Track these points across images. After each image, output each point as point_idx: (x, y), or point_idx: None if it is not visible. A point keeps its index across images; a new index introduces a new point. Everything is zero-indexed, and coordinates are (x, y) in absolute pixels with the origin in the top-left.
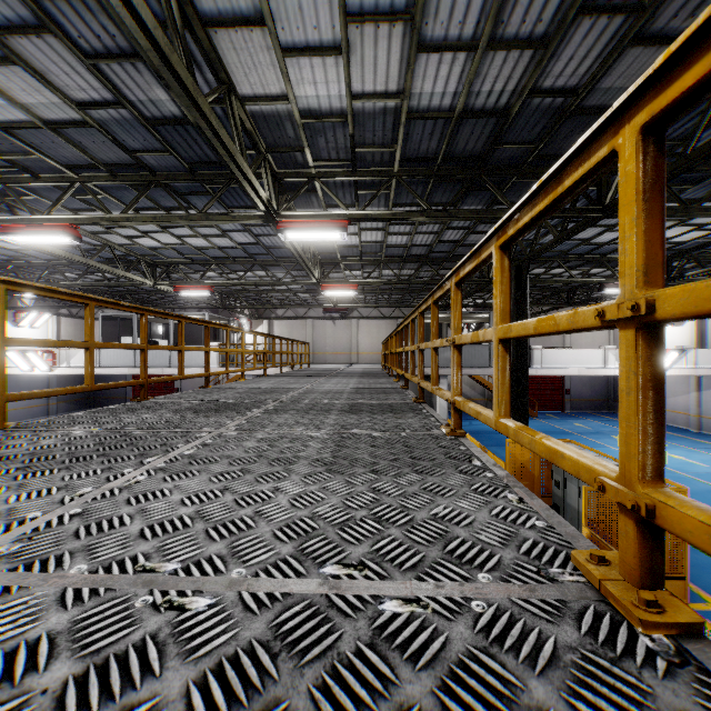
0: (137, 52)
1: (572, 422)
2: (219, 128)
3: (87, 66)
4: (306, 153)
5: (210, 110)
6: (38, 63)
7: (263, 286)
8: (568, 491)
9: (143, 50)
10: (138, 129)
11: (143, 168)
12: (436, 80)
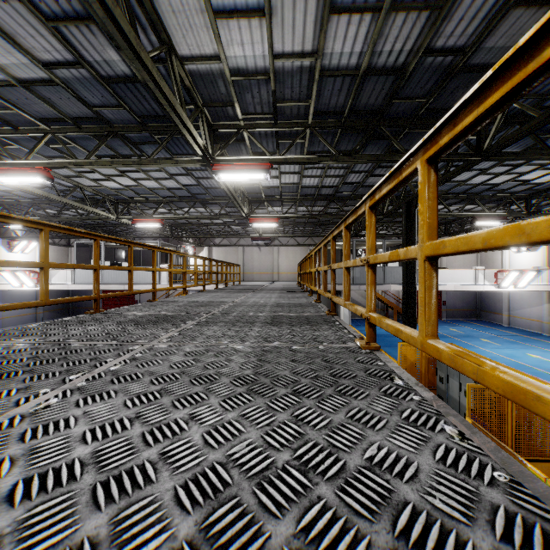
0: (90, 16)
1: (448, 328)
2: (160, 81)
3: (49, 28)
4: (235, 108)
5: (152, 64)
6: (8, 27)
7: (204, 220)
8: (450, 385)
9: (95, 14)
10: (96, 87)
11: (103, 121)
12: (344, 41)
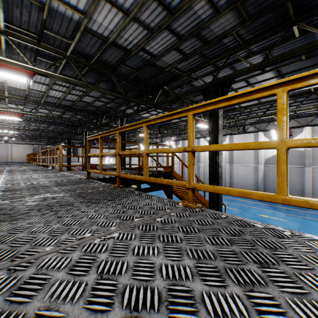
0: None
1: None
2: None
3: None
4: None
5: None
6: None
7: None
8: None
9: None
10: None
11: None
12: None
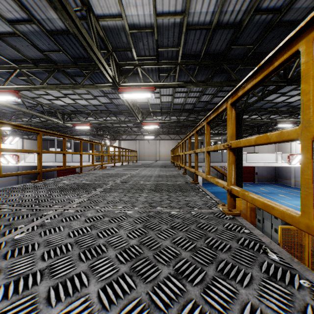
0: None
1: (259, 188)
2: (82, 28)
3: None
4: (132, 52)
5: (75, 16)
6: None
7: (115, 124)
8: (265, 225)
9: None
10: (44, 37)
11: (50, 61)
12: (203, 4)
